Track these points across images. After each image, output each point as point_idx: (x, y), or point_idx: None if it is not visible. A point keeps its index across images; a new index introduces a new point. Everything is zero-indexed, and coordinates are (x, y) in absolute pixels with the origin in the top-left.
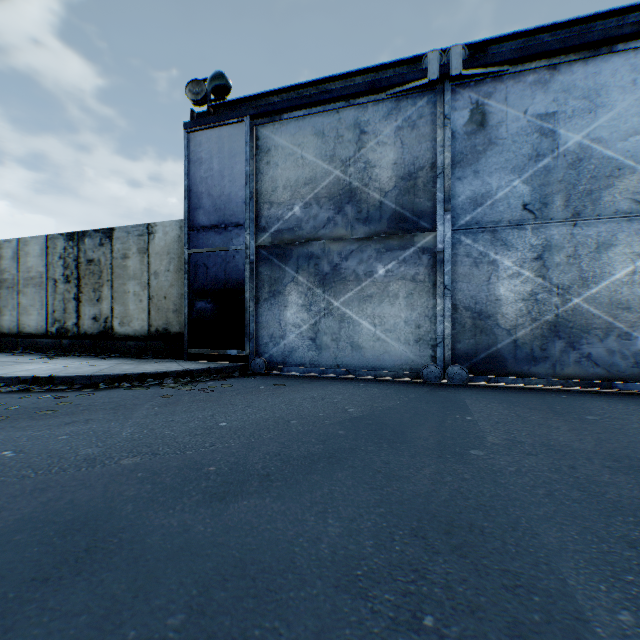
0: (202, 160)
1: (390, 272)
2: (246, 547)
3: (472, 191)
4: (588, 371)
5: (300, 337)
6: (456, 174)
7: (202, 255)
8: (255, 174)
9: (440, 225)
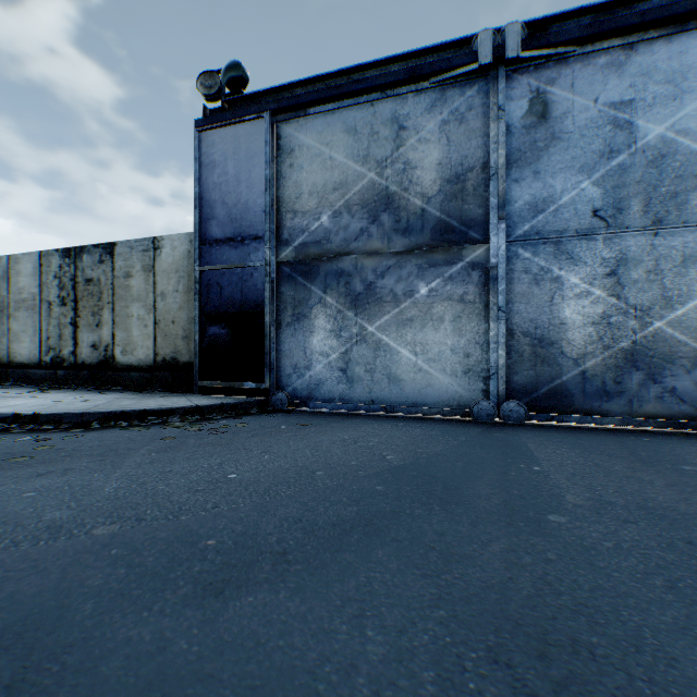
0: (215, 163)
1: (434, 291)
2: (246, 683)
3: (531, 195)
4: (672, 408)
5: (328, 368)
6: (512, 175)
7: (215, 273)
8: (276, 179)
9: (493, 236)
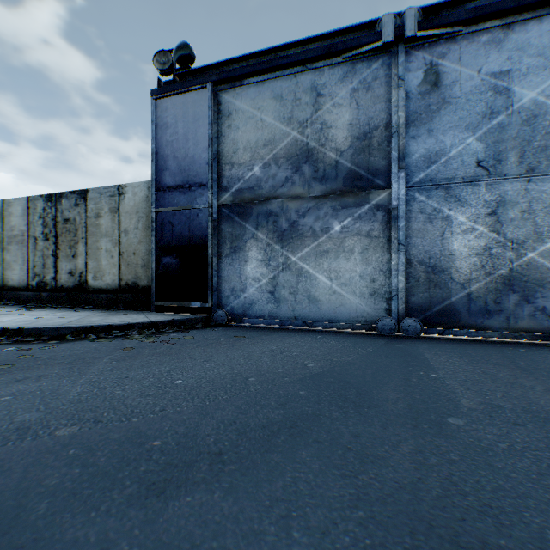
0: (168, 125)
1: (346, 228)
2: None
3: (426, 149)
4: (542, 324)
5: (259, 290)
6: (410, 133)
7: (168, 213)
8: (217, 137)
9: (394, 182)
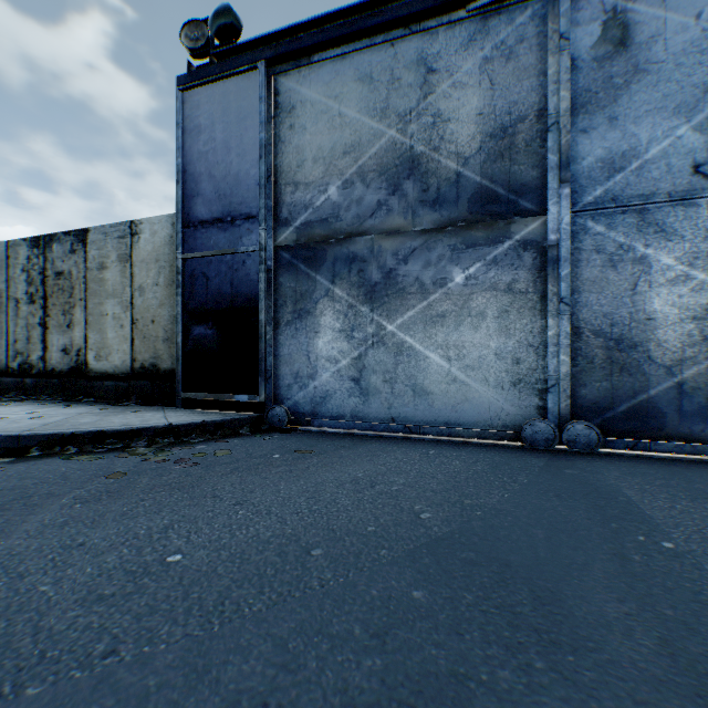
0: (201, 128)
1: (472, 279)
2: None
3: (605, 149)
4: None
5: (337, 377)
6: (578, 124)
7: (201, 261)
8: (273, 144)
9: (552, 205)
